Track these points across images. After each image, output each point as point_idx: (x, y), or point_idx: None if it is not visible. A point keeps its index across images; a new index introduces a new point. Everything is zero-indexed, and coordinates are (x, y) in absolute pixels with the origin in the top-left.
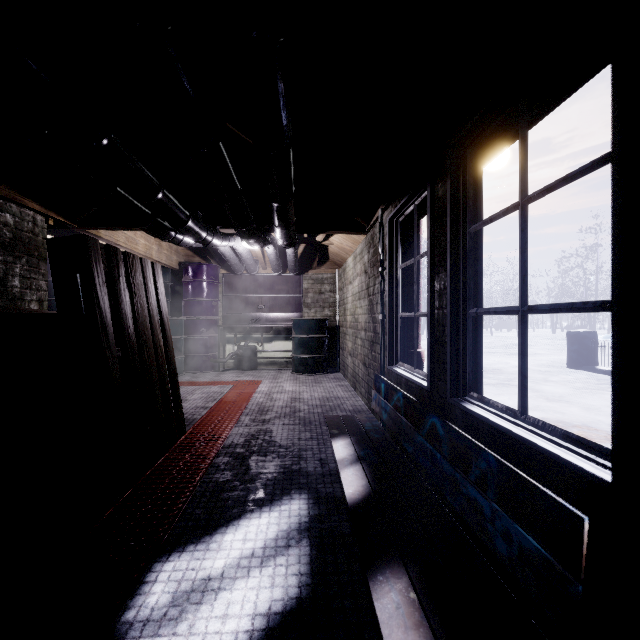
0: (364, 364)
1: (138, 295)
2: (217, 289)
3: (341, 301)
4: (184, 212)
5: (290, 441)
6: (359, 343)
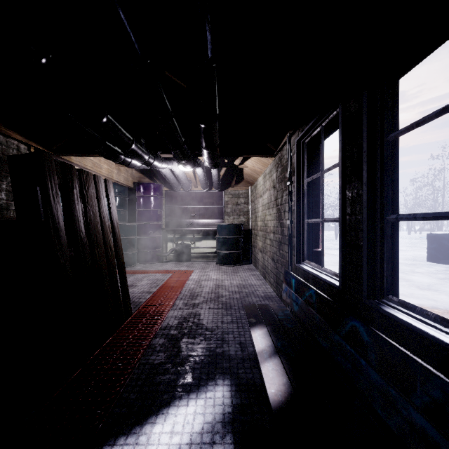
0: (273, 259)
1: (91, 205)
2: (161, 202)
3: (253, 210)
4: (128, 136)
5: (215, 324)
6: (268, 243)
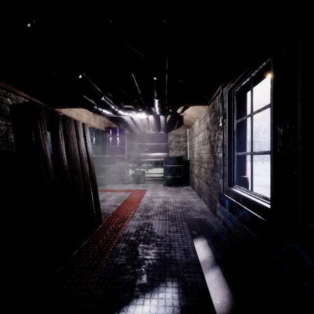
0: (206, 183)
1: (72, 142)
2: (124, 141)
3: (190, 146)
4: (99, 90)
5: (163, 233)
6: (203, 170)
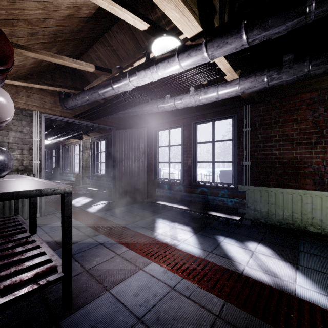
0: None
1: None
2: None
3: None
4: None
5: None
6: None
